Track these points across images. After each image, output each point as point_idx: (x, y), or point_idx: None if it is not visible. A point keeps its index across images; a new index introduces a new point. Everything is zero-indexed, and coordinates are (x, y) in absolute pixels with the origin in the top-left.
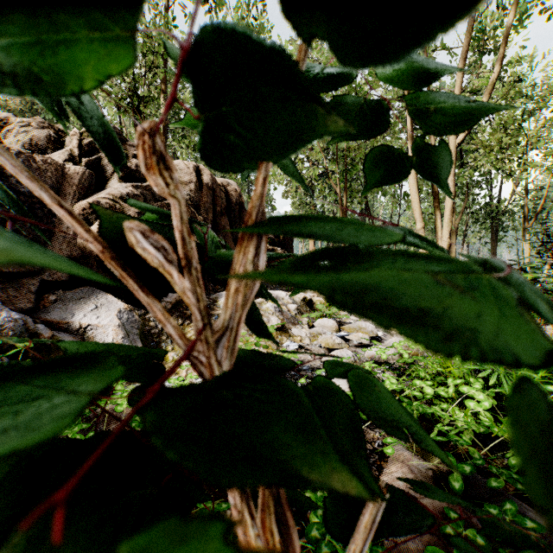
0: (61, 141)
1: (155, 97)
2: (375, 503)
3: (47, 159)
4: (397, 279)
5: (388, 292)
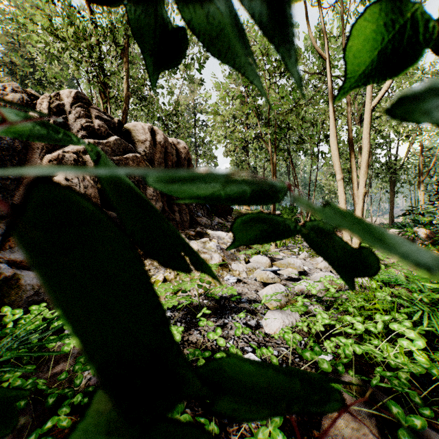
0: (33, 103)
1: (119, 72)
2: None
3: None
4: None
5: None
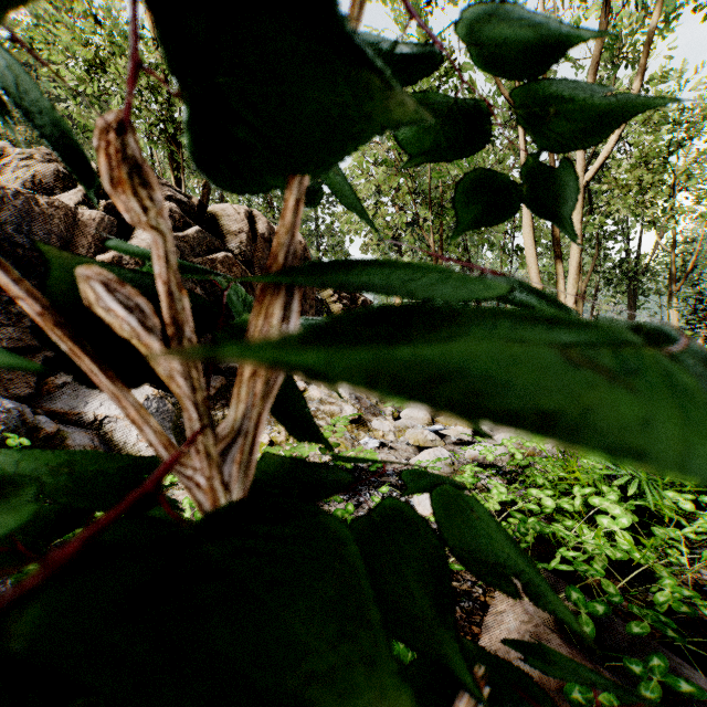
0: (73, 178)
1: None
2: (469, 697)
3: (55, 201)
4: (500, 355)
5: (482, 378)
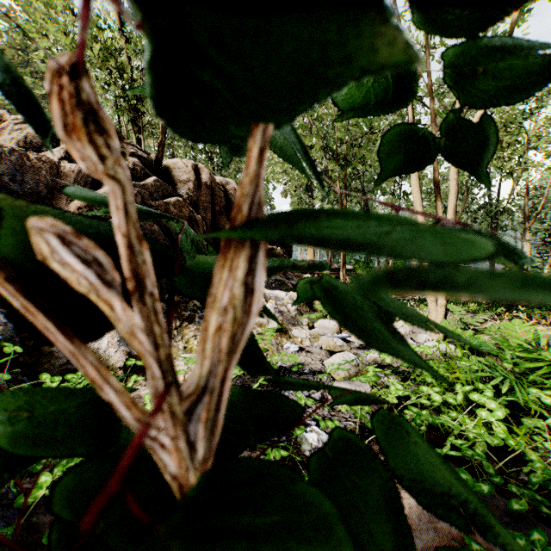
0: (57, 139)
1: None
2: None
3: (42, 157)
4: None
5: None
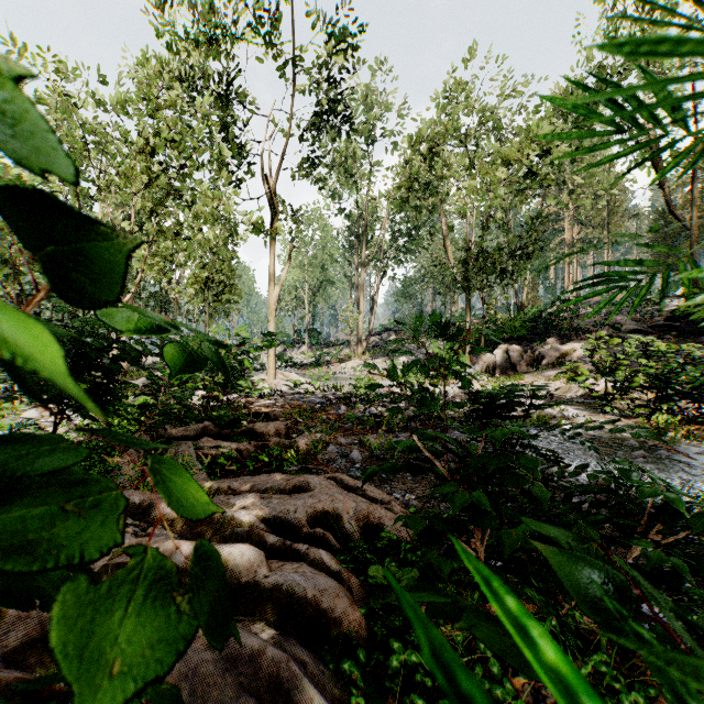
0: None
1: None
2: None
3: None
4: None
5: None
